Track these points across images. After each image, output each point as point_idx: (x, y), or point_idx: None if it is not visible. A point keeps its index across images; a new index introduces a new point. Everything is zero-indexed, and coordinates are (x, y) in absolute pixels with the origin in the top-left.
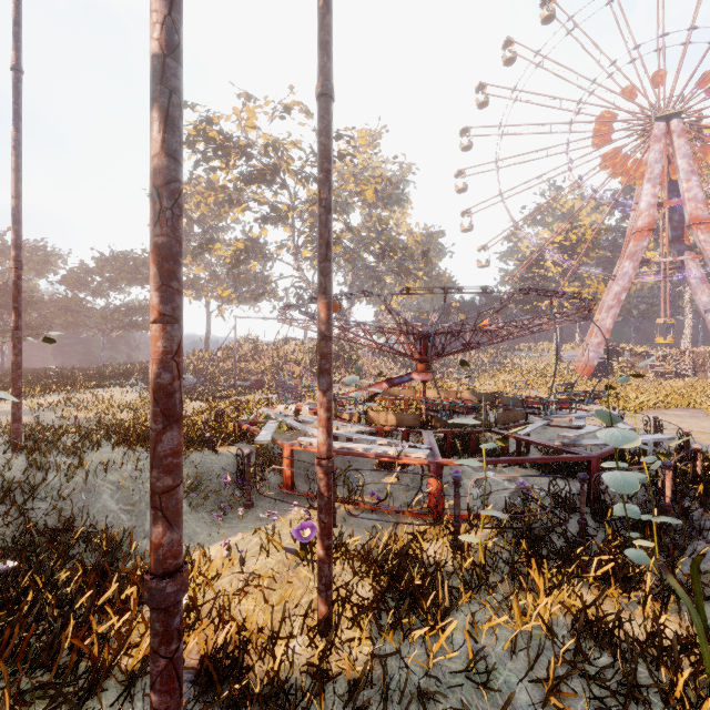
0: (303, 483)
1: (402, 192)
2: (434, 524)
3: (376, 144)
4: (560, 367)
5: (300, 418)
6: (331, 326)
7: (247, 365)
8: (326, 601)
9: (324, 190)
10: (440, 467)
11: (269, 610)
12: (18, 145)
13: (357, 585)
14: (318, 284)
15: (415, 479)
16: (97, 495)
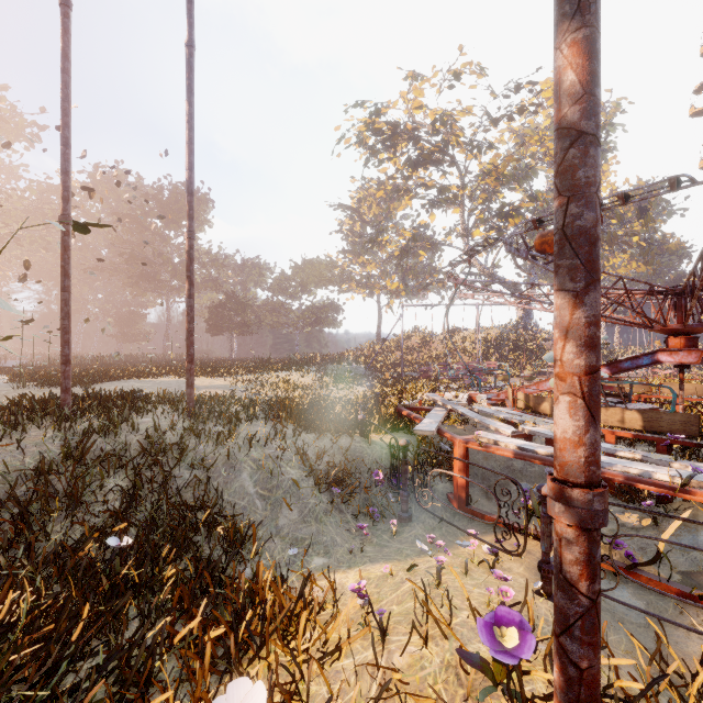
0: (481, 496)
1: (604, 140)
2: None
3: None
4: None
5: (475, 408)
6: (597, 107)
7: (415, 356)
8: None
9: None
10: None
11: None
12: (190, 119)
13: None
14: (557, 0)
15: (694, 529)
16: (237, 471)
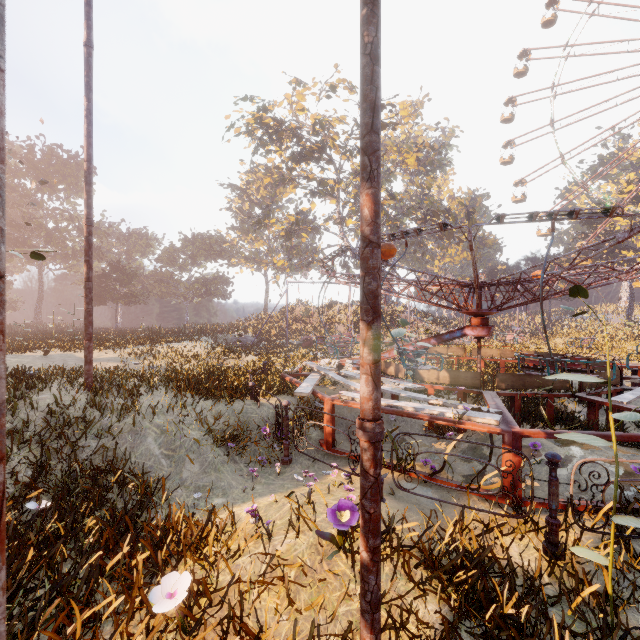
0: (345, 440)
1: (444, 157)
2: (517, 515)
3: (418, 114)
4: (634, 330)
5: (342, 372)
6: (378, 228)
7: (298, 326)
8: (372, 628)
9: (369, 30)
10: (519, 438)
11: (294, 615)
12: (89, 114)
13: (418, 609)
14: (361, 169)
15: (475, 448)
16: (142, 437)
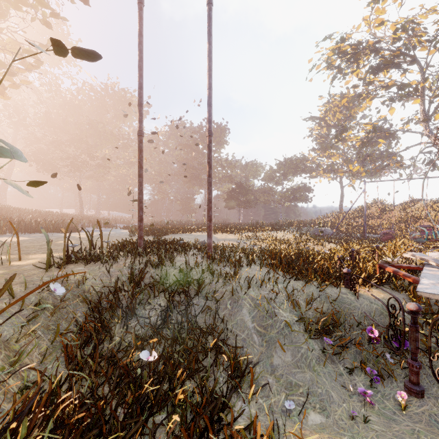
0: None
1: None
2: None
3: None
4: None
5: None
6: None
7: (374, 222)
8: None
9: None
10: None
11: None
12: (209, 54)
13: None
14: None
15: None
16: (238, 306)
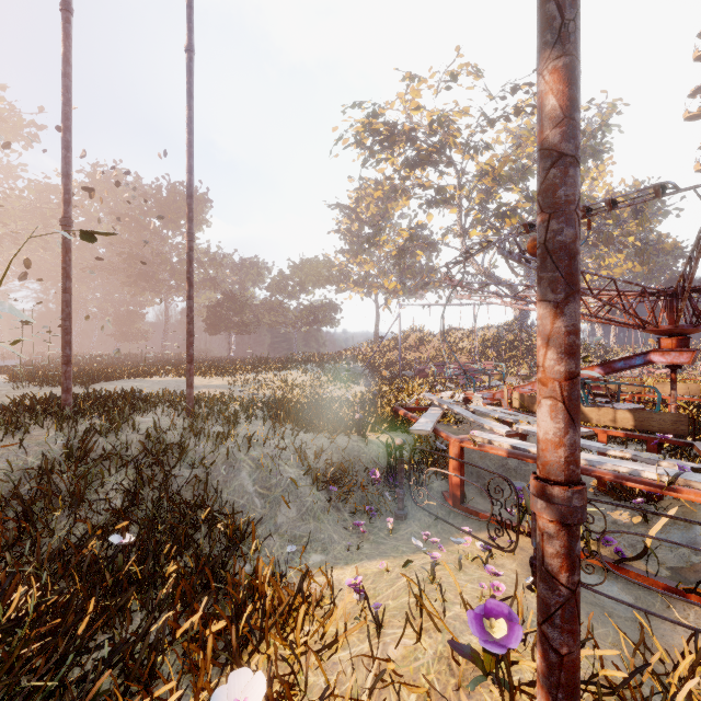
0: (476, 494)
1: (600, 141)
2: None
3: None
4: None
5: (470, 407)
6: (576, 130)
7: (412, 356)
8: None
9: None
10: None
11: None
12: (190, 123)
13: None
14: (539, 29)
15: (683, 526)
16: (236, 470)
